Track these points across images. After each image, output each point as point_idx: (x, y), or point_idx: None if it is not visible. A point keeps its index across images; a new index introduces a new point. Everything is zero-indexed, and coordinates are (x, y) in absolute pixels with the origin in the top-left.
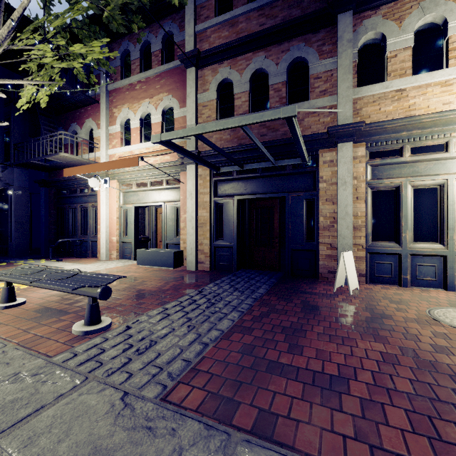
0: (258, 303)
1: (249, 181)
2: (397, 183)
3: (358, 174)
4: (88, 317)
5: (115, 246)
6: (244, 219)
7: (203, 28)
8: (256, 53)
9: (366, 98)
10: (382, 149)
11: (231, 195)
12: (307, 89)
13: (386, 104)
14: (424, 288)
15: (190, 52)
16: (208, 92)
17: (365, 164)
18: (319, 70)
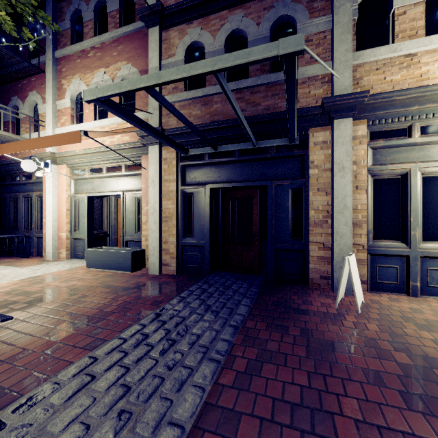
0: (241, 337)
1: (224, 166)
2: (405, 169)
3: (357, 158)
4: None
5: (63, 244)
6: (218, 211)
7: None
8: (232, 10)
9: (368, 65)
10: (386, 129)
11: (202, 183)
12: None
13: (393, 72)
14: (437, 297)
15: (152, 6)
16: (174, 58)
17: (366, 147)
18: (309, 31)
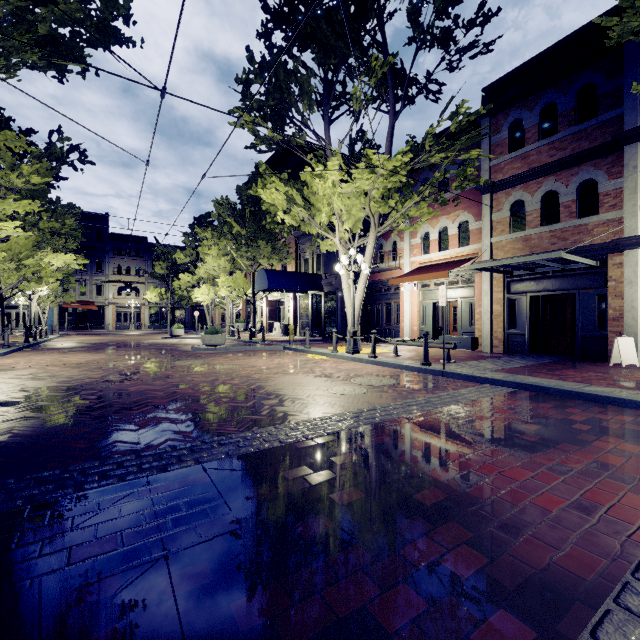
0: (539, 364)
1: (541, 280)
2: None
3: None
4: (447, 357)
5: (415, 334)
6: (537, 311)
7: (497, 163)
8: (546, 177)
9: None
10: None
11: (523, 292)
12: (598, 203)
13: None
14: None
15: (486, 184)
16: (501, 212)
17: None
18: (608, 188)
